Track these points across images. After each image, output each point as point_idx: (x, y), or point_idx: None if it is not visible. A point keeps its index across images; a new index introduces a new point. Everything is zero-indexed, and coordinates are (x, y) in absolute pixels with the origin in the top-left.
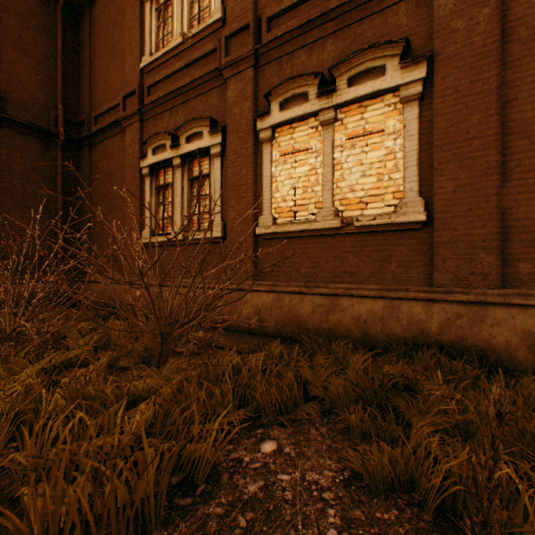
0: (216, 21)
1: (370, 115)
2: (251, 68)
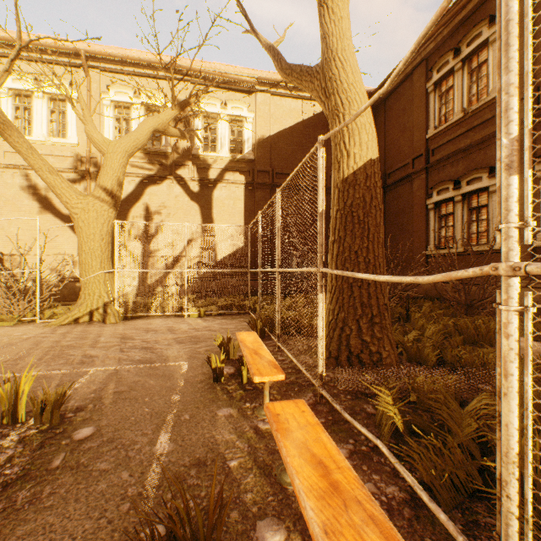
0: (494, 97)
1: None
2: None
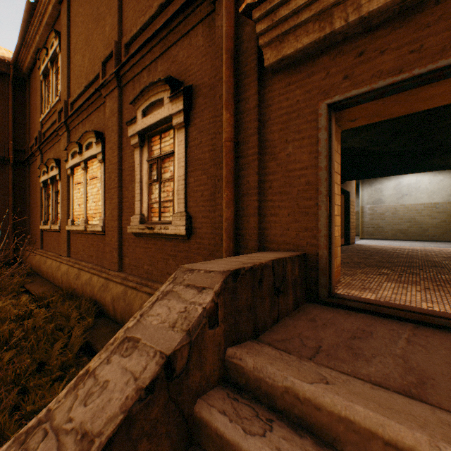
0: (58, 100)
1: (95, 167)
2: (67, 131)
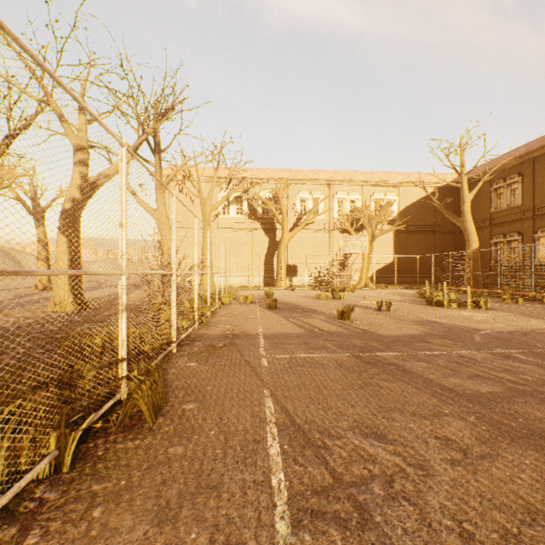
0: (519, 205)
1: None
2: (531, 220)
